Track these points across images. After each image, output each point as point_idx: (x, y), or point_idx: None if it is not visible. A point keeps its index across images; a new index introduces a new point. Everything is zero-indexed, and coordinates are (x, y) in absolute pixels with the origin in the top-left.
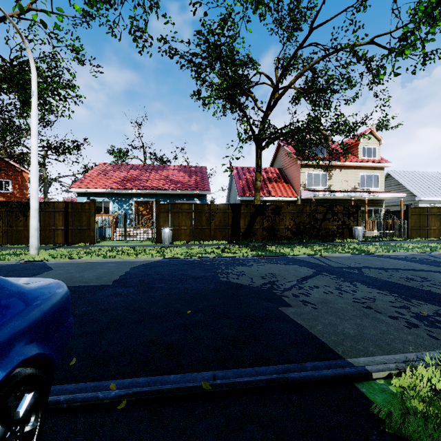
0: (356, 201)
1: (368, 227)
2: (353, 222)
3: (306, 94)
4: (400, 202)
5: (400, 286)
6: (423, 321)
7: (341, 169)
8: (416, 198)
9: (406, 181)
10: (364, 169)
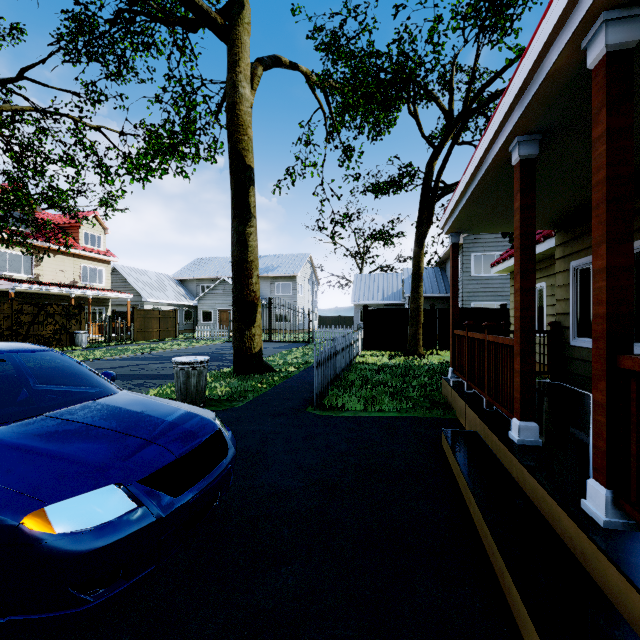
0: (77, 299)
1: (93, 331)
2: (76, 325)
3: (9, 149)
4: (128, 303)
5: (126, 375)
6: (138, 386)
7: (56, 254)
8: (143, 299)
9: (133, 279)
10: (88, 259)
